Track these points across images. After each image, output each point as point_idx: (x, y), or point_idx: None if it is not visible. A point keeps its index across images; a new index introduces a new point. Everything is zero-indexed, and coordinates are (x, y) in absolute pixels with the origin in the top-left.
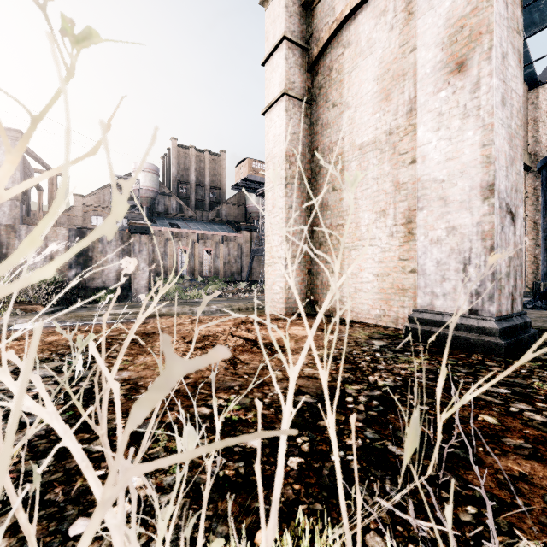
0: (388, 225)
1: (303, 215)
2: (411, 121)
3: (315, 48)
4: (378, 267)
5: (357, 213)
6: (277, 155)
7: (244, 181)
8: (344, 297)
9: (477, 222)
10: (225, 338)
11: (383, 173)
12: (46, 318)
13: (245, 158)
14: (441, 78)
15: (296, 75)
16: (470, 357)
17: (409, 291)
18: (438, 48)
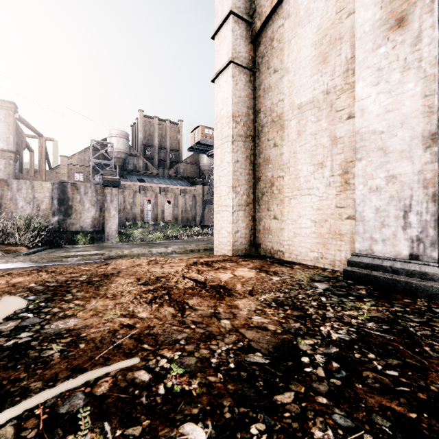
0: (325, 176)
1: (248, 169)
2: (348, 80)
3: (258, 21)
4: (316, 214)
5: (296, 165)
6: (224, 116)
7: (197, 144)
8: (284, 240)
9: (418, 170)
10: (176, 279)
11: (320, 129)
12: (21, 259)
13: (198, 126)
14: (380, 35)
15: (241, 46)
16: (415, 303)
17: (346, 236)
18: (377, 6)
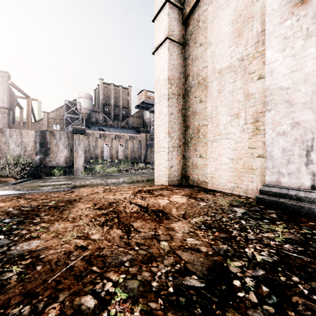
0: (240, 124)
1: (180, 119)
2: (258, 49)
3: (188, 7)
4: (232, 153)
5: (217, 116)
6: (162, 79)
7: (142, 103)
8: (207, 173)
9: None
10: (125, 204)
11: (236, 88)
12: (6, 188)
13: (143, 90)
14: (286, 10)
15: (175, 26)
16: None
17: (257, 171)
18: None
